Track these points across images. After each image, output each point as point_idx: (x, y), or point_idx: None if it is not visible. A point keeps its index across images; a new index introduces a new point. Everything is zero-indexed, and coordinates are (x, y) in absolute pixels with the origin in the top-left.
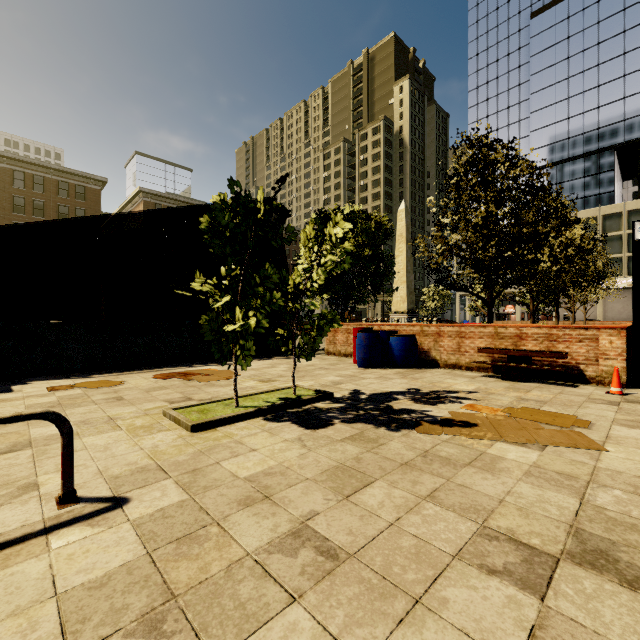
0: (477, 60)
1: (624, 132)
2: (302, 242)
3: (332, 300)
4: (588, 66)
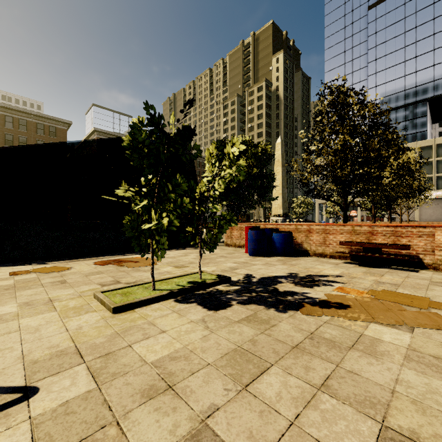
0: (330, 39)
1: (434, 89)
2: (206, 158)
3: (229, 206)
4: (408, 43)
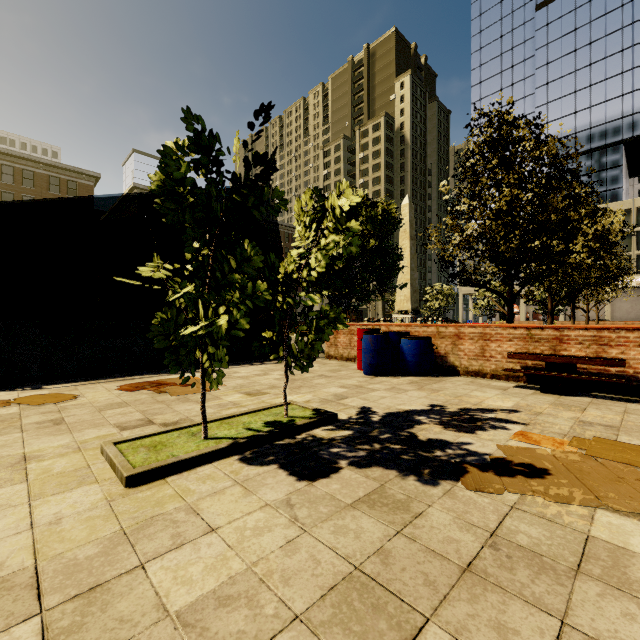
0: (480, 54)
1: (633, 126)
2: (296, 216)
3: (333, 297)
4: (595, 59)
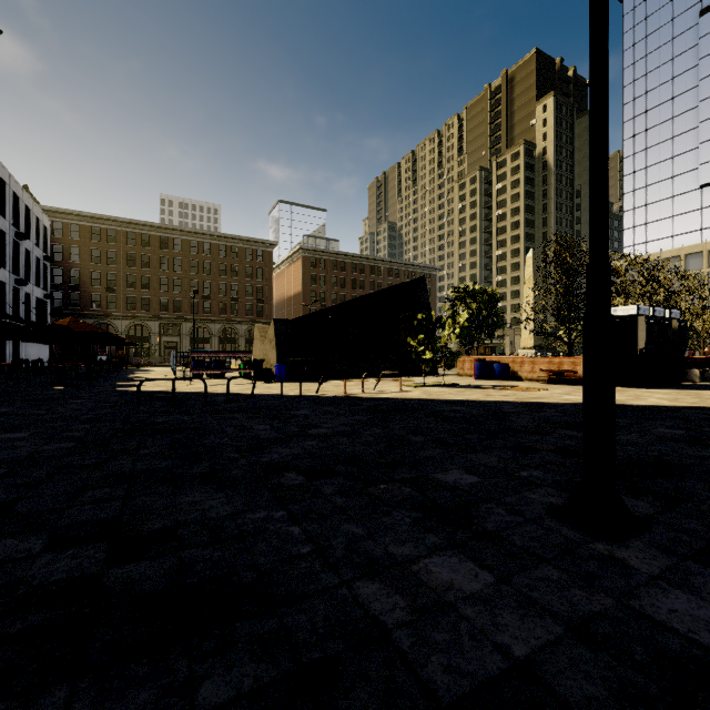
0: (634, 69)
1: None
2: (447, 325)
3: (462, 342)
4: None
